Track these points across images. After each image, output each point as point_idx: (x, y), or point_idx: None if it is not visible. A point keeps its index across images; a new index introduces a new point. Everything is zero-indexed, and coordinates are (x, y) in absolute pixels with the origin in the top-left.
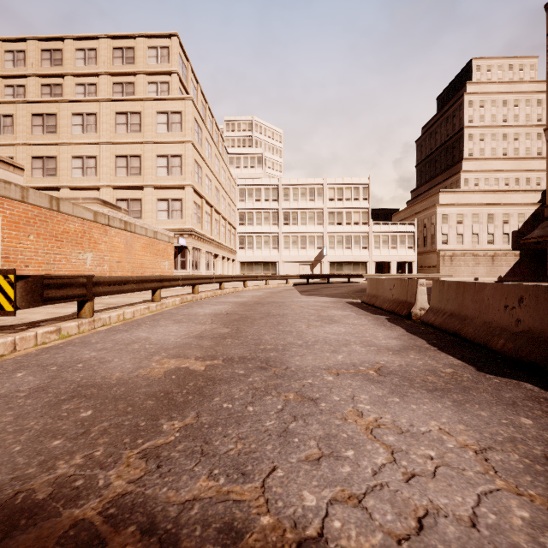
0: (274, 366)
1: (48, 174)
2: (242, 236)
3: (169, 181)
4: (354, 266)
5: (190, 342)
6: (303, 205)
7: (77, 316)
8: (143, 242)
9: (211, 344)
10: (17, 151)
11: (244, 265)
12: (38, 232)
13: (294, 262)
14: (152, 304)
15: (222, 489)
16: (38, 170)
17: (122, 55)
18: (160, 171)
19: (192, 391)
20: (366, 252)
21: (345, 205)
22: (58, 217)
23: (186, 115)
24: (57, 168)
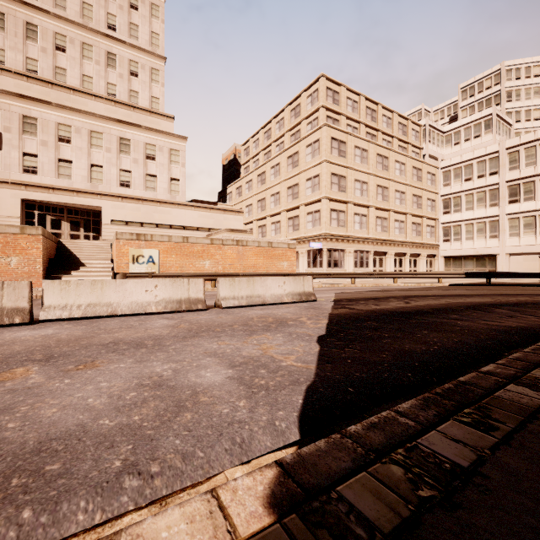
0: None
1: (262, 209)
2: (446, 227)
3: (312, 197)
4: None
5: None
6: None
7: None
8: (256, 251)
9: None
10: (253, 200)
11: (449, 260)
12: (177, 253)
13: (529, 254)
14: None
15: None
16: (259, 208)
17: (294, 113)
18: (308, 191)
19: None
20: None
21: None
22: (188, 245)
23: (322, 140)
24: (265, 205)
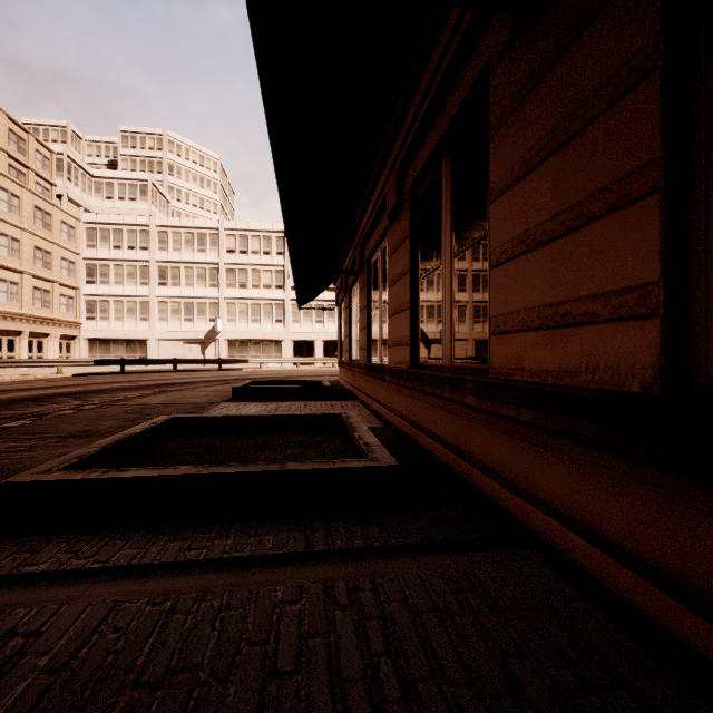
0: None
1: None
2: (92, 301)
3: None
4: (265, 347)
5: None
6: (188, 257)
7: None
8: None
9: None
10: None
11: (95, 343)
12: None
13: (176, 340)
14: None
15: None
16: None
17: None
18: None
19: None
20: (280, 327)
21: (251, 260)
22: None
23: None
24: None
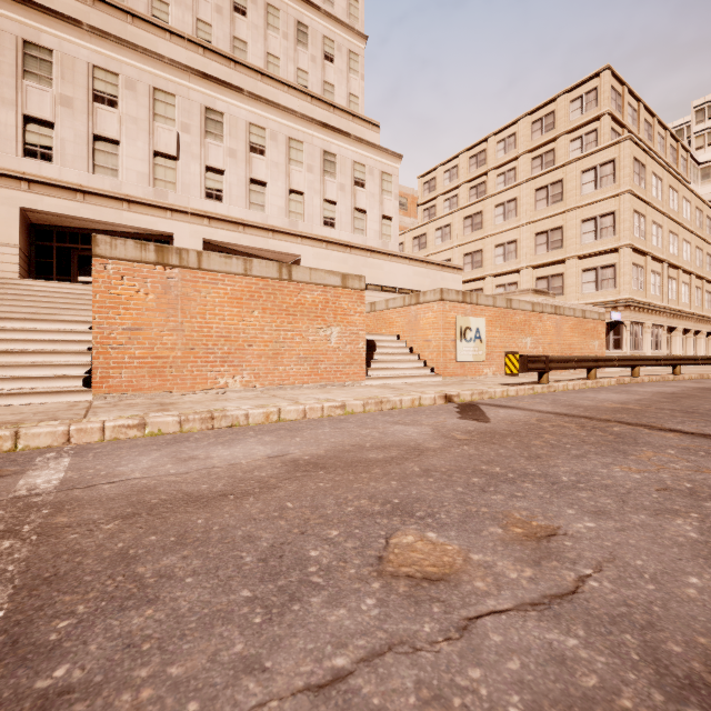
0: (696, 414)
1: (475, 267)
2: None
3: (597, 246)
4: None
5: (629, 401)
6: None
7: (538, 382)
8: (571, 323)
9: (648, 403)
10: (453, 253)
11: None
12: (500, 325)
13: None
14: (588, 381)
15: (644, 423)
16: (468, 265)
17: (540, 126)
18: (585, 238)
19: (631, 412)
20: None
21: None
22: (510, 312)
23: (620, 161)
24: (483, 259)
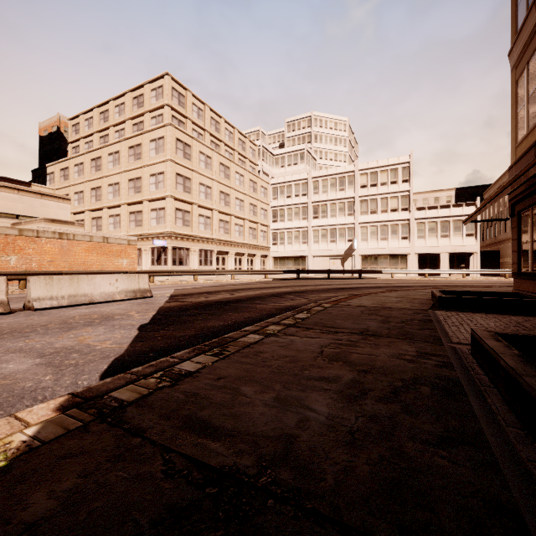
0: None
1: (98, 199)
2: (275, 233)
3: (157, 194)
4: (392, 260)
5: None
6: (332, 196)
7: None
8: (87, 246)
9: None
10: (85, 186)
11: (277, 260)
12: None
13: (324, 256)
14: None
15: None
16: (93, 198)
17: (137, 102)
18: (152, 187)
19: None
20: (405, 243)
21: (380, 190)
22: None
23: (166, 138)
24: (102, 194)
